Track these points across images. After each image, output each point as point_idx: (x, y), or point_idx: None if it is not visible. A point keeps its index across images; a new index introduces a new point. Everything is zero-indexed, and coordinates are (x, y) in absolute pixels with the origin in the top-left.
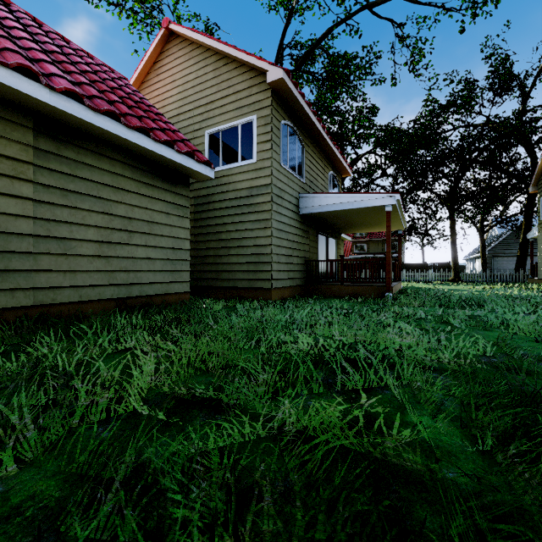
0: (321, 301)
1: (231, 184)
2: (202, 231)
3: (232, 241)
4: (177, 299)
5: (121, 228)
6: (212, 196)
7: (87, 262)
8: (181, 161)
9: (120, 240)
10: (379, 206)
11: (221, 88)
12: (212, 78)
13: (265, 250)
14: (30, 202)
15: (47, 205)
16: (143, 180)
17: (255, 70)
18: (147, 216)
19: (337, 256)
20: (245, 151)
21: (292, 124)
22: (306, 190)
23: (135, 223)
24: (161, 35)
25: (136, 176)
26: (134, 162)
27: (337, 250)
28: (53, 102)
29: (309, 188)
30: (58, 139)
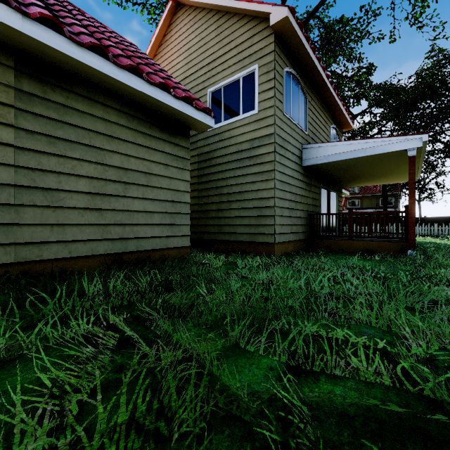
0: (330, 258)
1: (233, 138)
2: (205, 186)
3: (233, 195)
4: (176, 254)
5: (116, 179)
6: (214, 151)
7: (78, 215)
8: (179, 107)
9: (115, 191)
10: (399, 150)
11: (223, 45)
12: (215, 37)
13: (267, 203)
14: (12, 149)
15: (32, 152)
16: (140, 130)
17: (257, 18)
18: (144, 167)
19: (338, 210)
20: (246, 103)
21: (295, 73)
22: (308, 142)
23: (132, 174)
24: (169, 8)
25: (132, 125)
26: (130, 110)
27: (338, 204)
28: (27, 30)
29: (312, 140)
30: (45, 81)
